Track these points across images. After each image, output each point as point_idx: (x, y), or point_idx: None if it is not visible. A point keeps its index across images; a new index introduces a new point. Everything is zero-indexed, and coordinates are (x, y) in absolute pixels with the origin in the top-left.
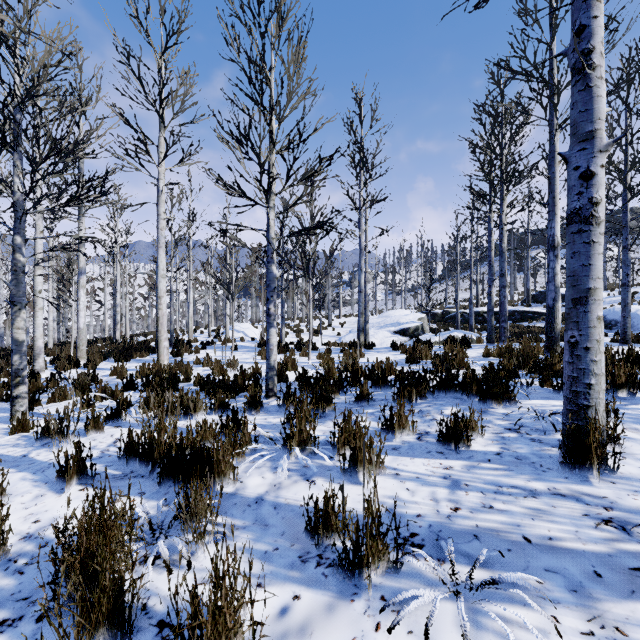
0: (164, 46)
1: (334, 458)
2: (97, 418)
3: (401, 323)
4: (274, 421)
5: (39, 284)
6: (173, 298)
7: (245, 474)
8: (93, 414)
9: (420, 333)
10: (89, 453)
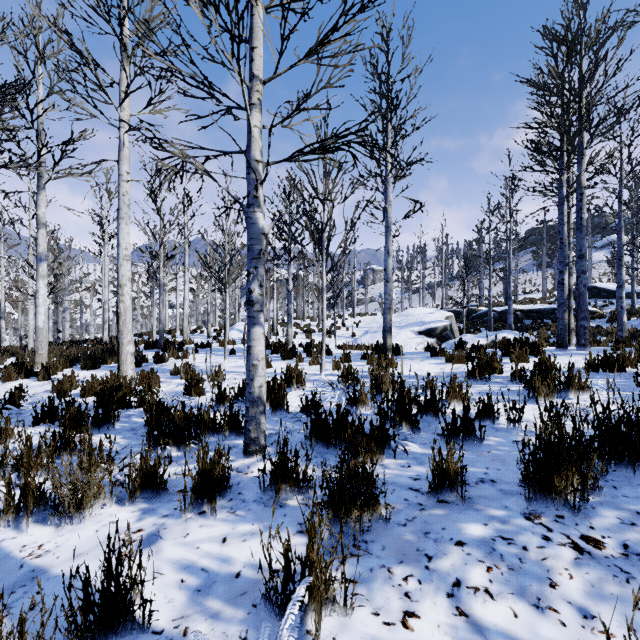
0: None
1: None
2: None
3: (426, 322)
4: (239, 558)
5: None
6: (162, 293)
7: None
8: None
9: (449, 334)
10: None
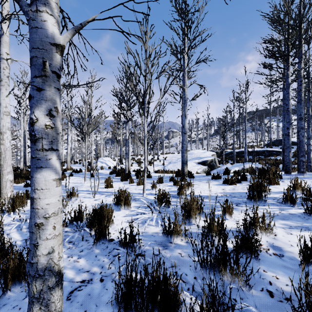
0: None
1: None
2: None
3: (201, 157)
4: None
5: None
6: None
7: None
8: None
9: (214, 163)
10: None
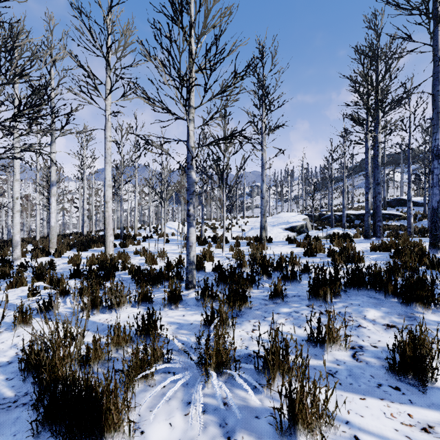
0: (109, 5)
1: (260, 390)
2: (25, 313)
3: (290, 222)
4: (191, 319)
5: (16, 192)
6: (122, 204)
7: (149, 414)
8: (22, 309)
9: (304, 230)
10: (3, 355)
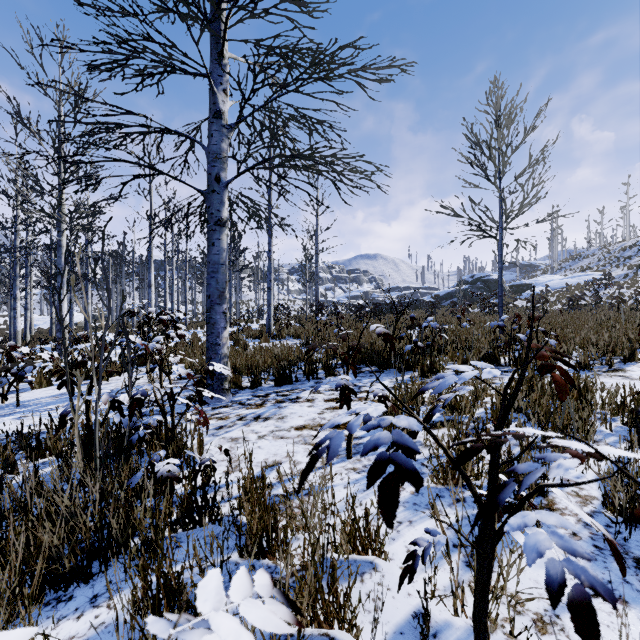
0: None
1: None
2: None
3: (75, 320)
4: None
5: None
6: None
7: None
8: None
9: None
10: None
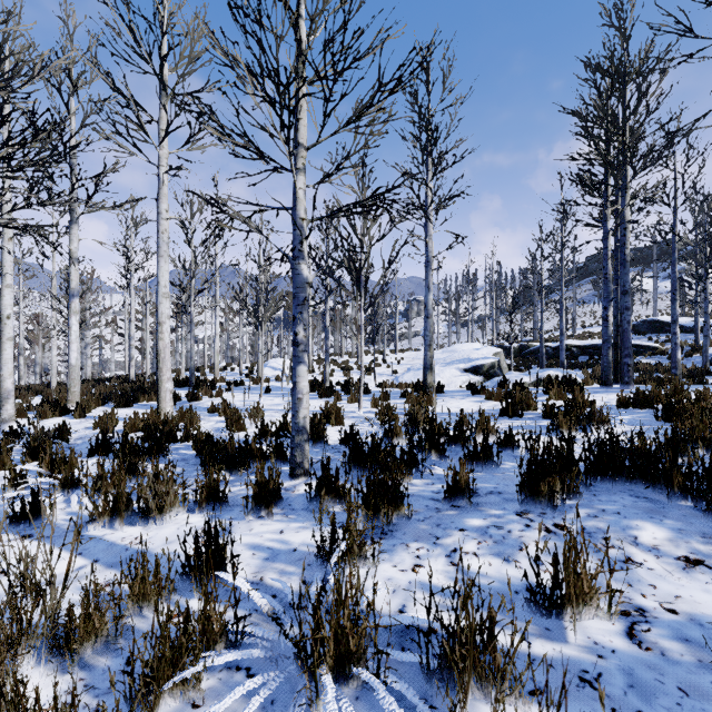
0: None
1: None
2: None
3: (472, 359)
4: (295, 541)
5: (7, 307)
6: (193, 328)
7: None
8: None
9: (497, 371)
10: None
